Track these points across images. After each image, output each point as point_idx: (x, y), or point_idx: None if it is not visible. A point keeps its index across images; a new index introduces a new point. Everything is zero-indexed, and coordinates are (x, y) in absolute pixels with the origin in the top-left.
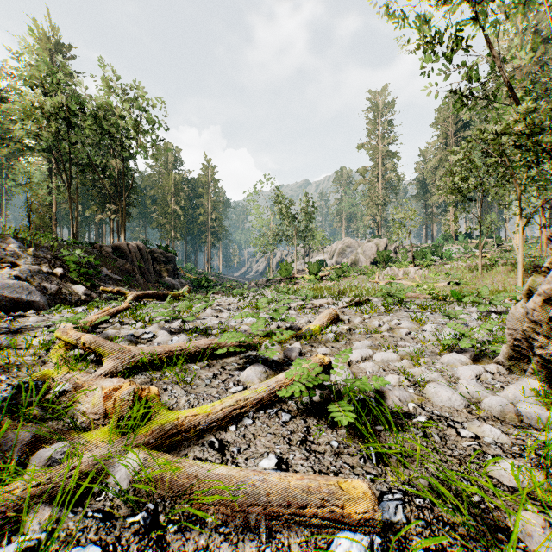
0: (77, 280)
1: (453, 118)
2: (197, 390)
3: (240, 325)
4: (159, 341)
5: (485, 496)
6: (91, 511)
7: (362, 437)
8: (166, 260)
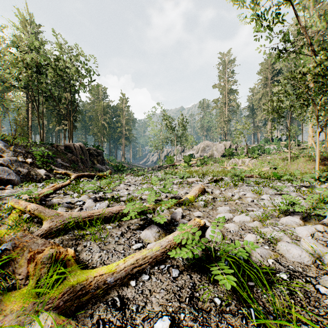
0: (41, 166)
1: (270, 69)
2: (108, 246)
3: (141, 195)
4: (86, 207)
5: None
6: None
7: (239, 294)
8: (98, 154)
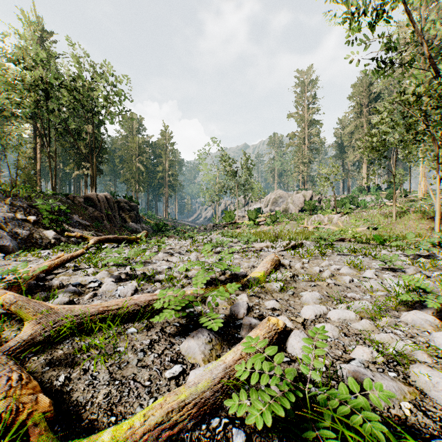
0: (49, 226)
1: (366, 92)
2: (125, 371)
3: (187, 270)
4: (103, 291)
5: None
6: None
7: None
8: (130, 208)
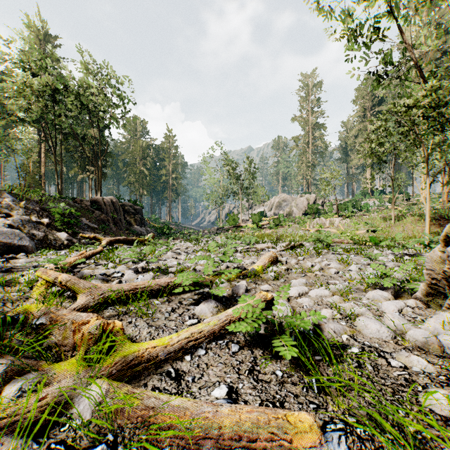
0: (60, 228)
1: (369, 96)
2: (158, 322)
3: (195, 265)
4: (126, 280)
5: (430, 434)
6: (54, 442)
7: (303, 367)
8: (135, 211)
